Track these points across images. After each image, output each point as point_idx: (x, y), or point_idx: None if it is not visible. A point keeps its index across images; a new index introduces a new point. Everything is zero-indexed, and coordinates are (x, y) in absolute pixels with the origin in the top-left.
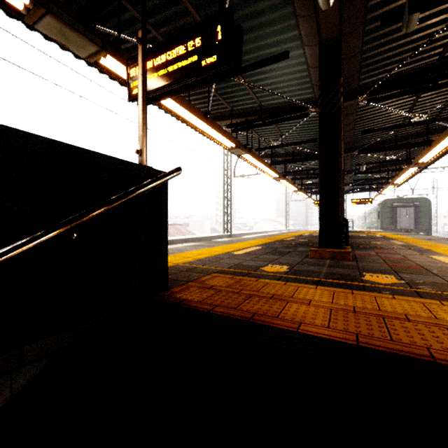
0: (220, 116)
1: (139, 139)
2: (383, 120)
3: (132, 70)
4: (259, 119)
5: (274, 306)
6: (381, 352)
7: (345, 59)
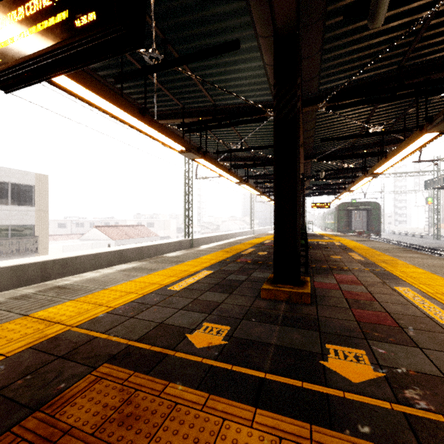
0: (171, 114)
1: None
2: (342, 129)
3: None
4: (213, 120)
5: None
6: None
7: (304, 58)
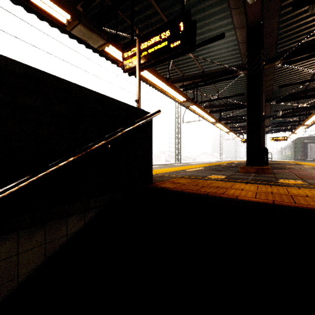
0: (175, 80)
1: (137, 94)
2: (296, 77)
3: (125, 53)
4: (202, 81)
5: (220, 190)
6: (288, 206)
7: (265, 35)
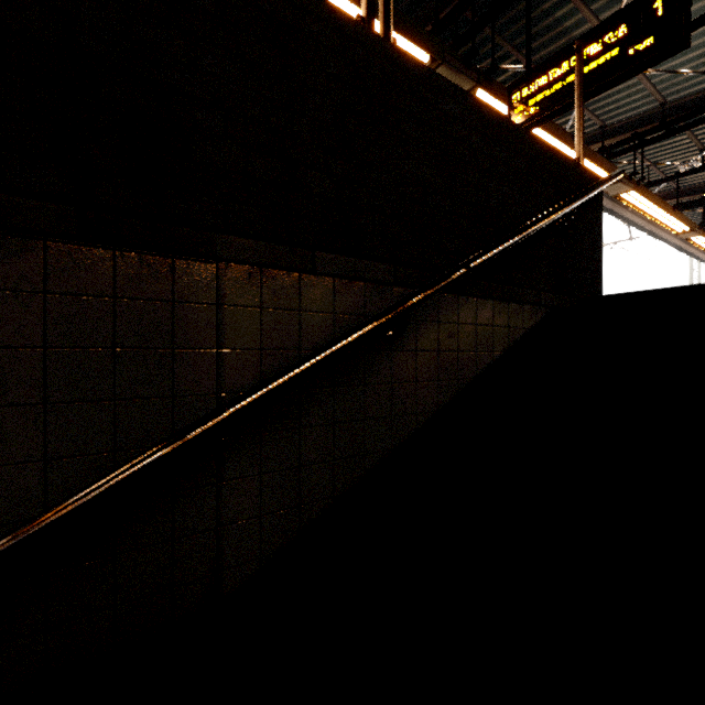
0: None
1: (576, 148)
2: None
3: (516, 95)
4: (660, 127)
5: None
6: None
7: None
